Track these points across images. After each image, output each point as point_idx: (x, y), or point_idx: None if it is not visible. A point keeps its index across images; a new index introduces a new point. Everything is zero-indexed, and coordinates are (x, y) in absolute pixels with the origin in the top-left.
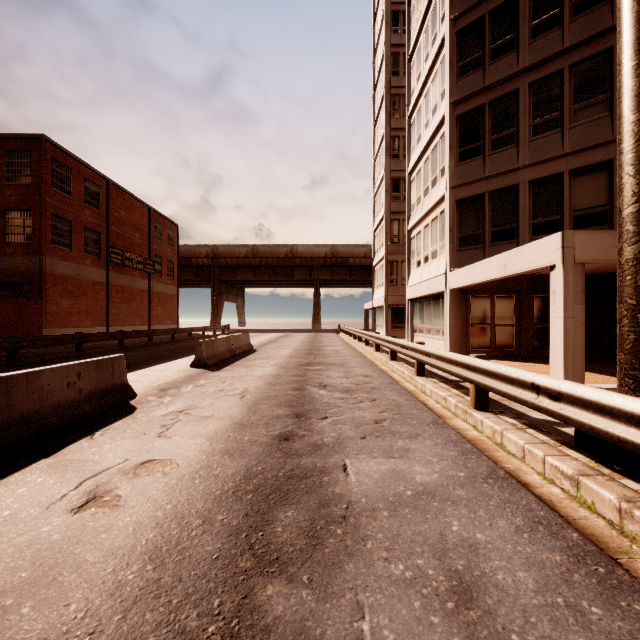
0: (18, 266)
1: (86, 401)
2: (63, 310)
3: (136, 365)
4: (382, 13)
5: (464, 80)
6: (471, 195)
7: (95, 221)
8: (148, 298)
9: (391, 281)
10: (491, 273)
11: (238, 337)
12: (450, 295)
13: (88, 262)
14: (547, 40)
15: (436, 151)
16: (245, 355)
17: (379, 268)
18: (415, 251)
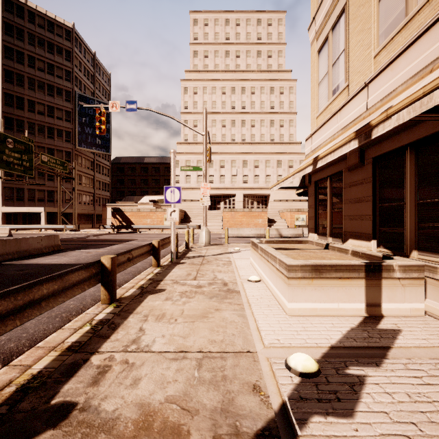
0: None
1: None
2: None
3: None
4: None
5: None
6: (10, 187)
7: None
8: None
9: None
10: (24, 210)
11: None
12: (2, 213)
13: None
14: None
15: None
16: None
17: None
18: None
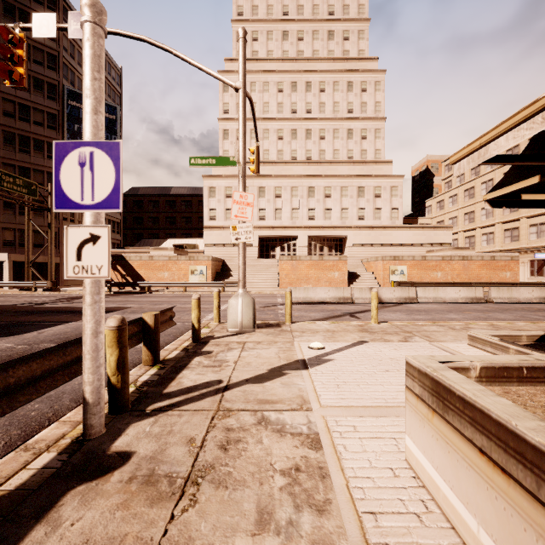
0: None
1: None
2: None
3: None
4: None
5: None
6: None
7: None
8: None
9: None
10: None
11: None
12: None
13: None
14: None
15: None
16: None
17: None
18: None
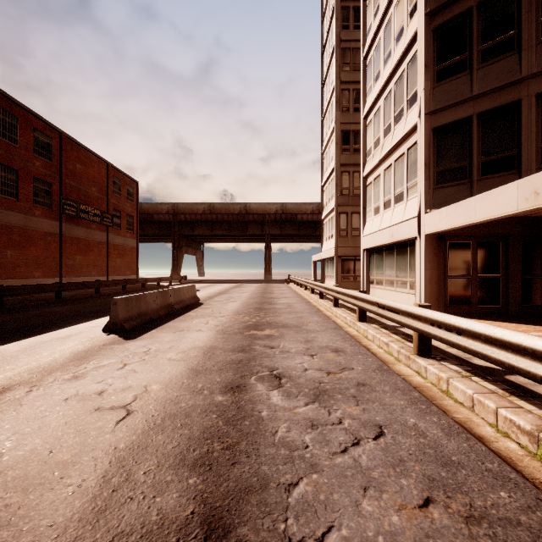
0: None
1: None
2: (8, 261)
3: (39, 328)
4: None
5: None
6: (453, 120)
7: (46, 172)
8: (106, 250)
9: (341, 232)
10: (504, 207)
11: (180, 290)
12: (425, 241)
13: (38, 213)
14: None
15: (402, 80)
16: (186, 311)
17: (328, 220)
18: (372, 197)
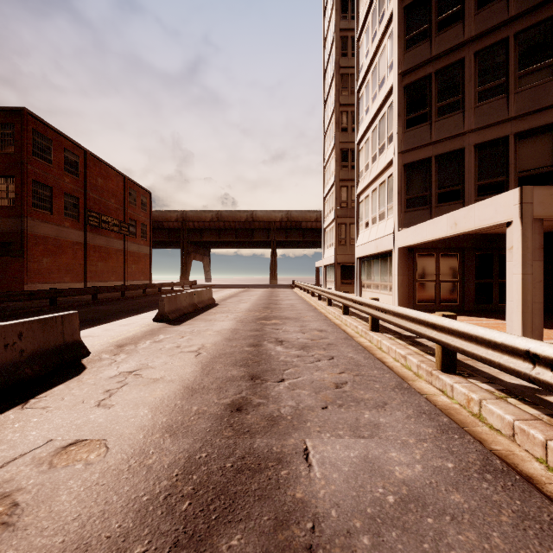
0: (2, 227)
1: (28, 362)
2: (44, 267)
3: (102, 319)
4: (332, 1)
5: (411, 52)
6: (418, 159)
7: (74, 187)
8: (123, 257)
9: (340, 241)
10: (441, 231)
11: (201, 292)
12: (398, 253)
13: (67, 224)
14: (492, 10)
15: (384, 120)
16: (207, 309)
17: (329, 230)
18: (363, 213)
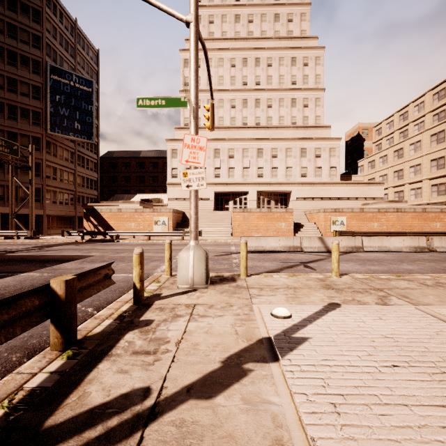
0: None
1: None
2: None
3: None
4: None
5: None
6: None
7: None
8: None
9: None
10: None
11: None
12: None
13: None
14: None
15: None
16: None
17: None
18: None
